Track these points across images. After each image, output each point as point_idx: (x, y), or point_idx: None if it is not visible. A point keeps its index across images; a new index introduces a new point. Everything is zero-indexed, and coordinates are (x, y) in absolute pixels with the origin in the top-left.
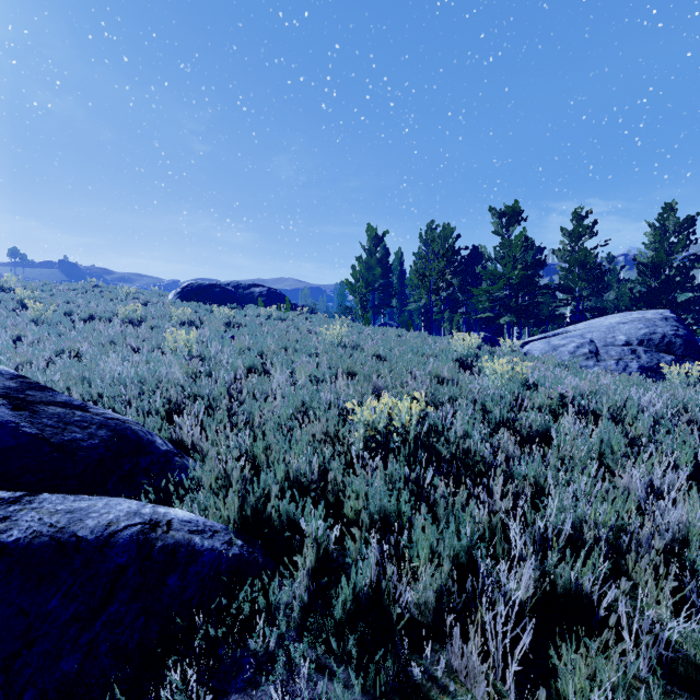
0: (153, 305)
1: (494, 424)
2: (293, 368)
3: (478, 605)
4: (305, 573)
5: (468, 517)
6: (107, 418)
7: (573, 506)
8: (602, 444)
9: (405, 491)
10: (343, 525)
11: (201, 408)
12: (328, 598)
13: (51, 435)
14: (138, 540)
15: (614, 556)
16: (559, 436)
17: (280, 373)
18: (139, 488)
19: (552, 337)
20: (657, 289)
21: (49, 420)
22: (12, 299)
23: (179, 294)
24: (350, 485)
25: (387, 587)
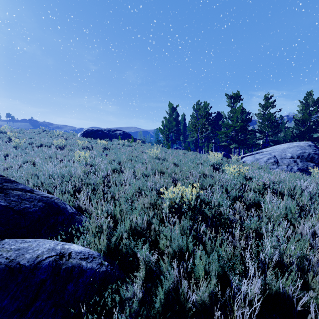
0: (70, 139)
1: (232, 199)
2: (134, 169)
3: (232, 304)
4: (139, 282)
5: (223, 250)
6: (43, 196)
7: (278, 245)
8: (286, 209)
9: (190, 236)
10: (159, 252)
11: (90, 190)
12: (151, 295)
13: (14, 206)
14: (52, 265)
15: (299, 271)
16: (265, 205)
17: (128, 172)
18: (57, 232)
19: (256, 154)
20: (304, 131)
21: (14, 198)
22: (5, 136)
23: (82, 134)
24: (162, 231)
25: (183, 292)
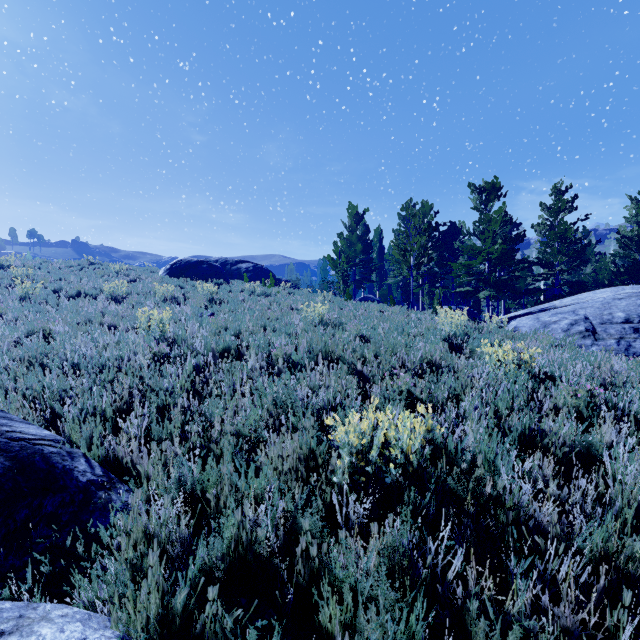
0: (142, 281)
1: (515, 438)
2: (270, 350)
3: None
4: None
5: None
6: (11, 438)
7: None
8: None
9: (418, 597)
10: (319, 638)
11: (153, 410)
12: None
13: None
14: None
15: None
16: (612, 464)
17: (255, 358)
18: (33, 549)
19: (540, 313)
20: None
21: None
22: (9, 276)
23: (169, 271)
24: (330, 567)
25: None
